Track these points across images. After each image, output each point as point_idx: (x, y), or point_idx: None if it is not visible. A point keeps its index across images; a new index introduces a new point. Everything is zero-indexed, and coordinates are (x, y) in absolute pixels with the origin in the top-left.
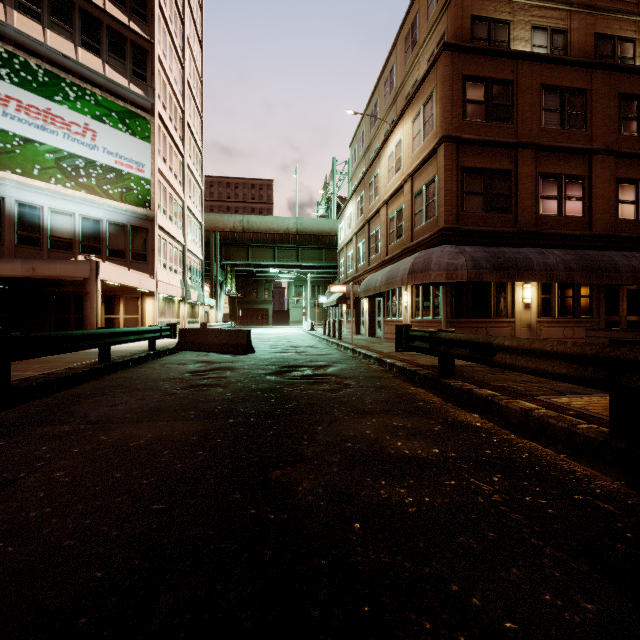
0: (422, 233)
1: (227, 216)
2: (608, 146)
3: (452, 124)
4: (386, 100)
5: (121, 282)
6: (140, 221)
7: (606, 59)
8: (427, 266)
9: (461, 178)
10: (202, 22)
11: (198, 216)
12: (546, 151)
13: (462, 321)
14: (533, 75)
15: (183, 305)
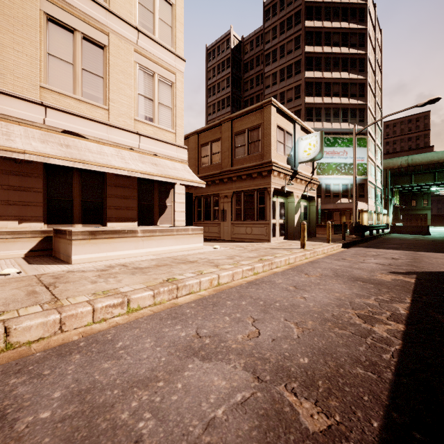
0: None
1: (395, 159)
2: None
3: None
4: None
5: (361, 208)
6: (361, 181)
7: None
8: None
9: None
10: (381, 59)
11: (380, 166)
12: None
13: None
14: None
15: (374, 215)
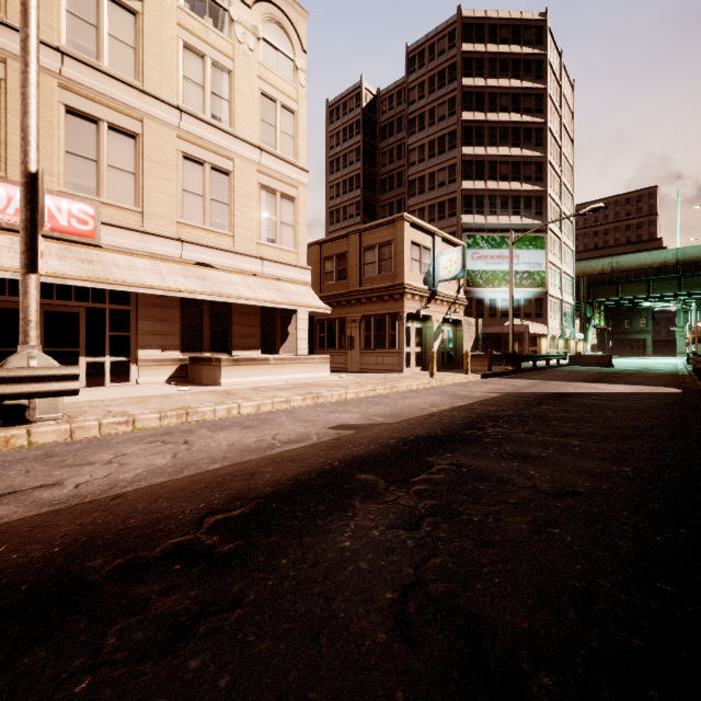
0: None
1: (595, 261)
2: None
3: None
4: None
5: (535, 332)
6: (539, 295)
7: None
8: None
9: None
10: (573, 122)
11: (570, 273)
12: None
13: None
14: None
15: (560, 340)
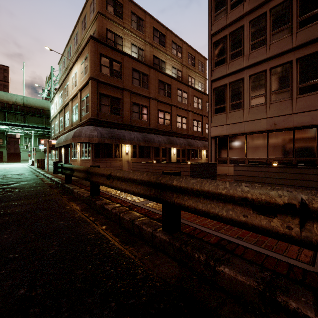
0: (84, 118)
1: None
2: (155, 97)
3: (95, 73)
4: (74, 48)
5: None
6: None
7: (157, 65)
8: (80, 134)
9: (99, 97)
10: None
11: None
12: (134, 94)
13: (100, 159)
14: (129, 63)
15: None
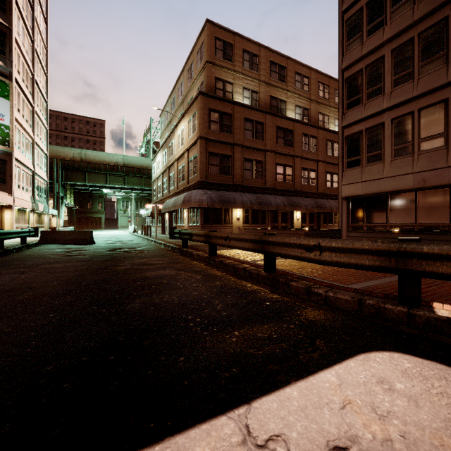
0: (192, 181)
1: (67, 149)
2: (272, 149)
3: (204, 131)
4: (179, 99)
5: None
6: None
7: (274, 108)
8: (190, 199)
9: (208, 157)
10: (47, 5)
11: (44, 149)
12: (247, 148)
13: (208, 226)
14: (241, 113)
15: (32, 214)
